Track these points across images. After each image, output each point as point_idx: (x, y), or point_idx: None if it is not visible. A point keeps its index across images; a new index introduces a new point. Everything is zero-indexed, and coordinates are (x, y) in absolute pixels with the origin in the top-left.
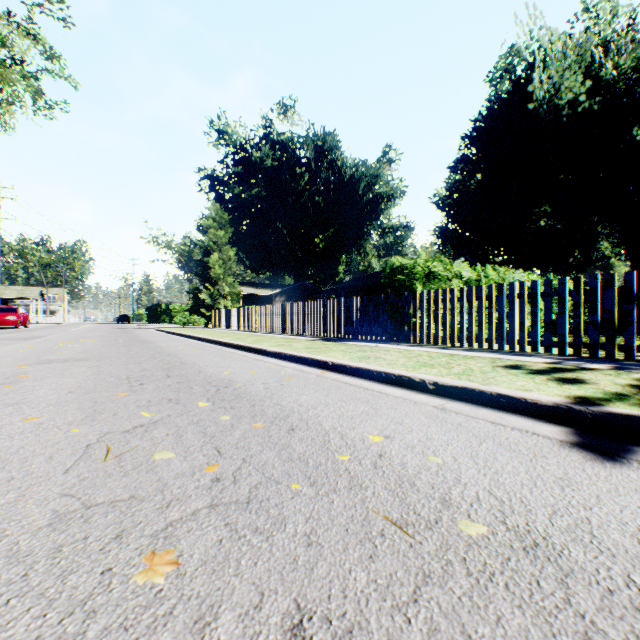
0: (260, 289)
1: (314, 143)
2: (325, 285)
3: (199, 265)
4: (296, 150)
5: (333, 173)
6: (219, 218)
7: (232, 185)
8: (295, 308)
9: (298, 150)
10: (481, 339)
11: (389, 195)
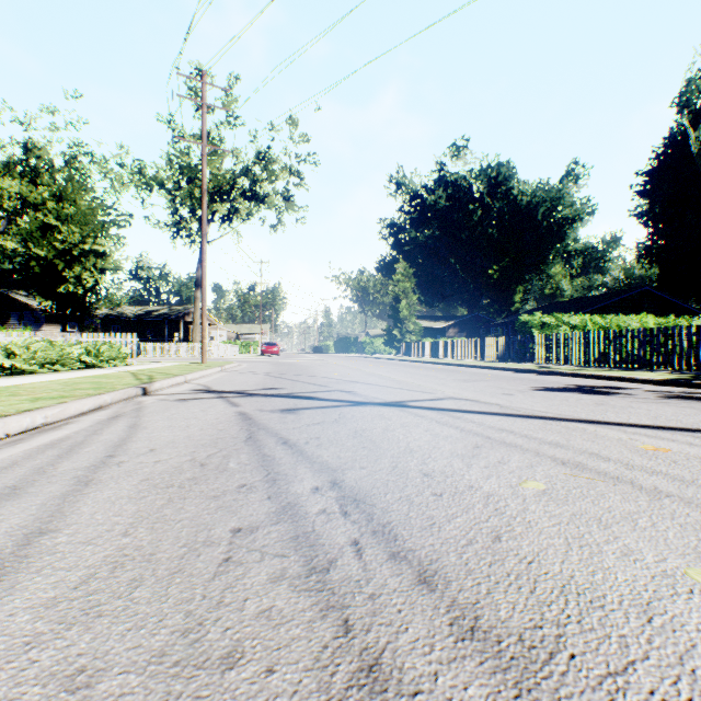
0: (433, 322)
1: (487, 177)
2: (499, 315)
3: (391, 309)
4: (468, 187)
5: (508, 202)
6: (406, 273)
7: (408, 231)
8: (465, 343)
9: (470, 185)
10: (560, 360)
11: (574, 216)
